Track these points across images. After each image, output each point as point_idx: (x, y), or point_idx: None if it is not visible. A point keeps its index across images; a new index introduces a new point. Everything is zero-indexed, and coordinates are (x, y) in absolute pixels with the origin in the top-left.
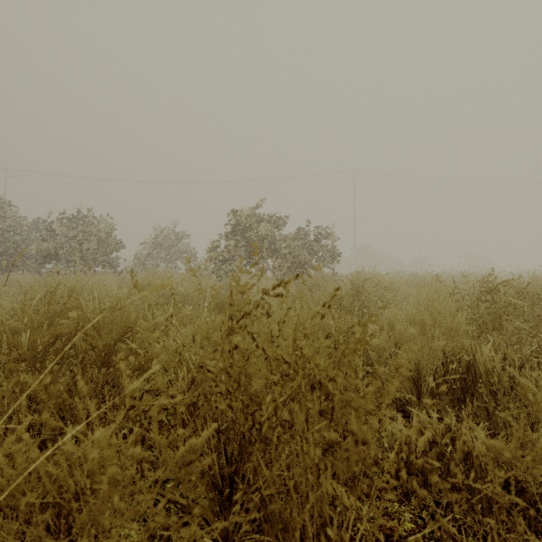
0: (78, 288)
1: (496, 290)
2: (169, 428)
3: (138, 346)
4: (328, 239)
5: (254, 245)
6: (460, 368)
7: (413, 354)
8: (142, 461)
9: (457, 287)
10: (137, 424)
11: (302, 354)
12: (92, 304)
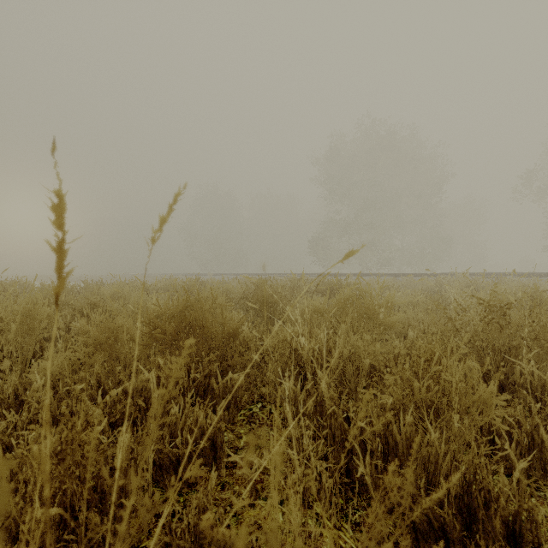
0: None
1: None
2: None
3: None
4: None
5: None
6: None
7: None
8: None
9: None
10: None
11: None
12: None
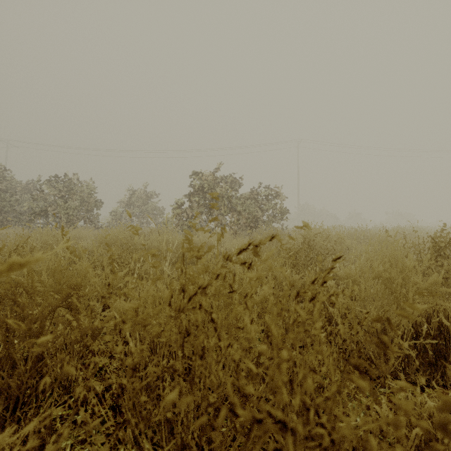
0: (53, 241)
1: (449, 245)
2: (123, 394)
3: (73, 318)
4: (277, 198)
5: (212, 194)
6: (431, 330)
7: (377, 312)
8: (87, 442)
9: (413, 242)
10: (53, 437)
11: (274, 335)
12: (55, 259)
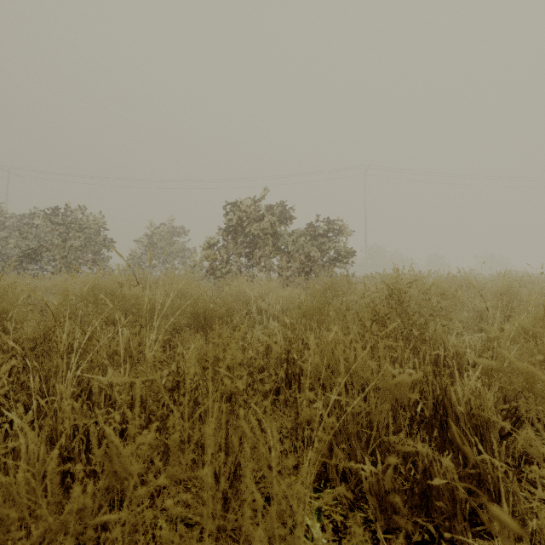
0: None
1: None
2: None
3: None
4: (341, 235)
5: None
6: None
7: None
8: None
9: None
10: None
11: None
12: None
